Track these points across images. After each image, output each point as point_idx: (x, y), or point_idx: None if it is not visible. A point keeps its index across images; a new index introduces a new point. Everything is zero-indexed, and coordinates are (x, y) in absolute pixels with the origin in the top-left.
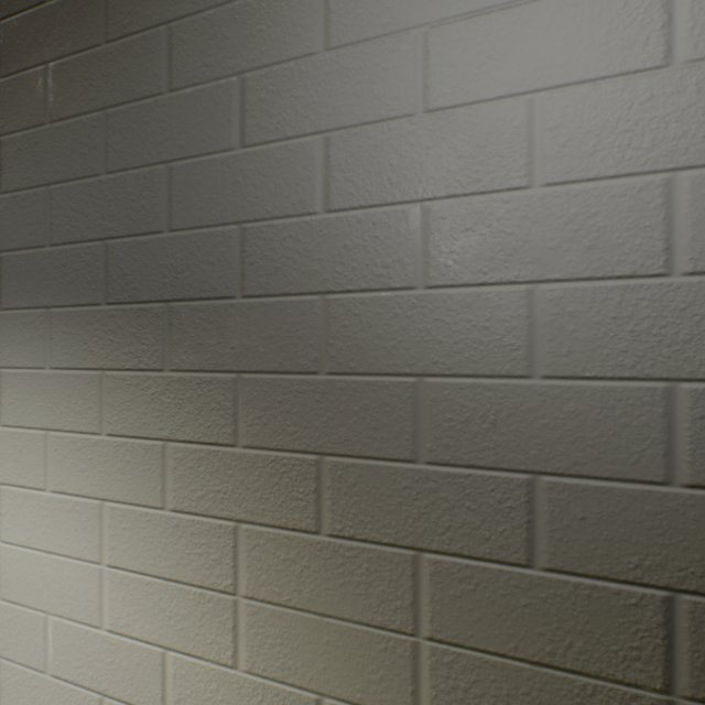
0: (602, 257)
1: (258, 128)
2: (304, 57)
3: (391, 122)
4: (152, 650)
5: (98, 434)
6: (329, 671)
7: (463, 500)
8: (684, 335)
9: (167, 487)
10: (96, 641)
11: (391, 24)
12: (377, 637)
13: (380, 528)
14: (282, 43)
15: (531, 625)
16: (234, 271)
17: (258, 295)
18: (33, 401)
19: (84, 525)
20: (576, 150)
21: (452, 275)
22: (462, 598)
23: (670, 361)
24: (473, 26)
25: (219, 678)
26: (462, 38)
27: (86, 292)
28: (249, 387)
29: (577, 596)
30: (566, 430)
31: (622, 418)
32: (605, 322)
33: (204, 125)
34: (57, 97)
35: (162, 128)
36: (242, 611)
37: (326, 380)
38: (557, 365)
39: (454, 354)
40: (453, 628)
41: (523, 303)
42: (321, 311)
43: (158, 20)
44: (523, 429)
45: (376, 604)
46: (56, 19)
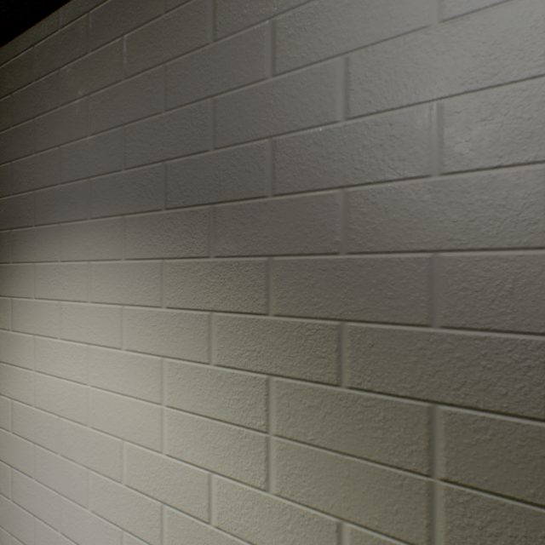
0: None
1: (286, 59)
2: None
3: (407, 36)
4: (200, 472)
5: (159, 307)
6: (349, 500)
7: (478, 360)
8: None
9: (212, 347)
10: (158, 462)
11: None
12: (393, 475)
13: (396, 382)
14: None
15: None
16: (266, 176)
17: (286, 193)
18: (113, 284)
19: (149, 375)
20: None
21: (467, 162)
22: (477, 446)
23: None
24: None
25: (254, 498)
26: None
27: (150, 201)
28: (279, 267)
29: None
30: None
31: None
32: None
33: (241, 63)
34: (130, 59)
35: (208, 70)
36: (273, 447)
37: (346, 259)
38: None
39: (469, 231)
40: (468, 472)
41: (542, 180)
42: (341, 202)
43: None
44: (542, 295)
45: (392, 447)
46: (129, 2)
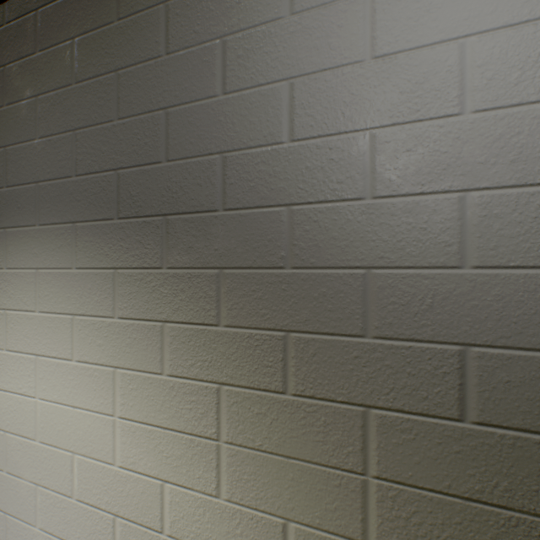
0: (524, 168)
1: (236, 78)
2: (273, 21)
3: (344, 68)
4: (153, 482)
5: (112, 317)
6: (294, 501)
7: (404, 367)
8: None
9: (165, 357)
10: (110, 475)
11: None
12: (332, 475)
13: (335, 389)
14: (255, 11)
15: (462, 467)
16: (217, 190)
17: (236, 208)
18: (63, 293)
19: (101, 387)
20: (502, 82)
21: (395, 187)
22: (403, 445)
23: None
24: None
25: (205, 504)
26: None
27: (102, 210)
28: (229, 279)
29: (503, 445)
30: (493, 309)
31: None
32: (527, 221)
33: (193, 78)
34: (81, 64)
35: (161, 82)
36: (224, 454)
37: (291, 273)
38: (485, 257)
39: (397, 250)
40: (396, 469)
41: (456, 208)
42: (286, 219)
43: (157, 0)
44: (456, 309)
45: (331, 449)
46: (80, 5)
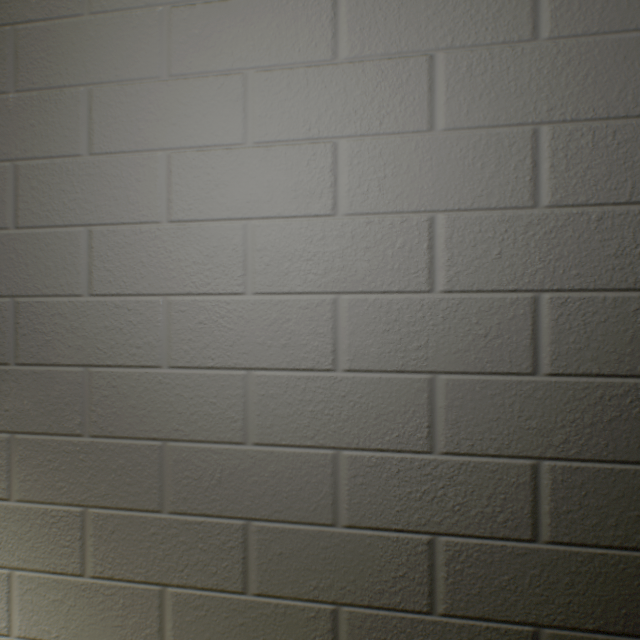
0: (293, 353)
1: (30, 212)
2: (71, 157)
3: (143, 226)
4: None
5: None
6: None
7: (197, 542)
8: (345, 415)
9: None
10: None
11: (143, 143)
12: None
13: (134, 568)
14: (52, 140)
15: (246, 639)
16: (8, 340)
17: (30, 363)
18: None
19: None
20: (276, 269)
21: (189, 359)
22: (197, 622)
23: (336, 434)
24: (205, 158)
25: None
26: (197, 165)
27: None
28: (22, 446)
29: (277, 613)
30: (270, 485)
31: (306, 476)
32: (295, 403)
33: None
34: None
35: None
36: None
37: (90, 442)
38: (264, 434)
39: (191, 423)
40: None
41: (241, 385)
42: (85, 381)
43: None
44: (241, 484)
45: (131, 633)
46: None
